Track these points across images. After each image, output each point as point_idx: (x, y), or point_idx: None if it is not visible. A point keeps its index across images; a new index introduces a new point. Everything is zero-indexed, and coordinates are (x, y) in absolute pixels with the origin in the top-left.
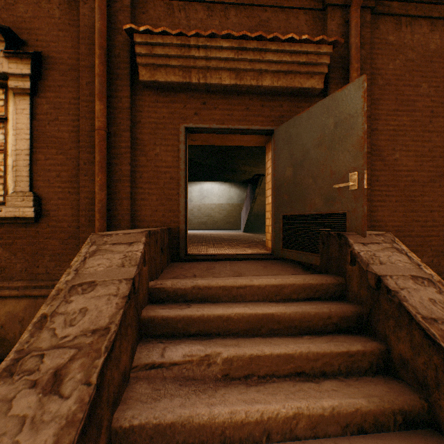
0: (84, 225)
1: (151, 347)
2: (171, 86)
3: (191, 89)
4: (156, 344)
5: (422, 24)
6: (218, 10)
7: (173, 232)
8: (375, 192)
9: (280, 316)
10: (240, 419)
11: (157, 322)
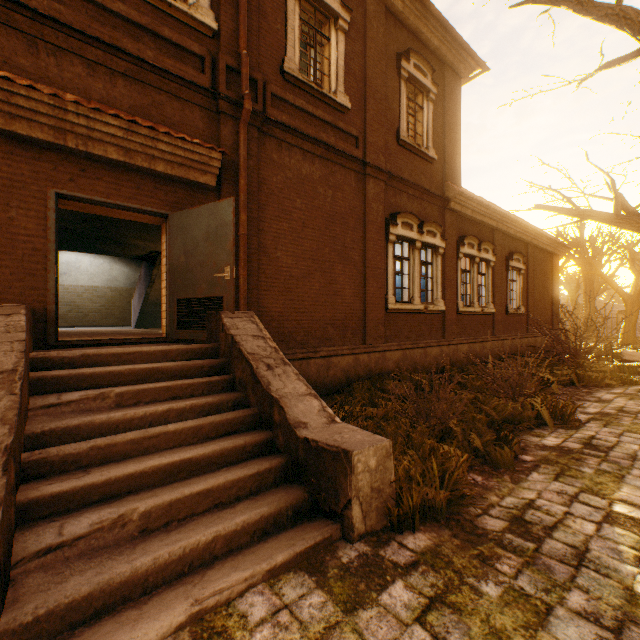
0: None
1: (46, 396)
2: (37, 141)
3: (66, 151)
4: (50, 394)
5: (298, 152)
6: (103, 72)
7: (39, 313)
8: (263, 283)
9: (165, 369)
10: (131, 416)
11: (48, 381)
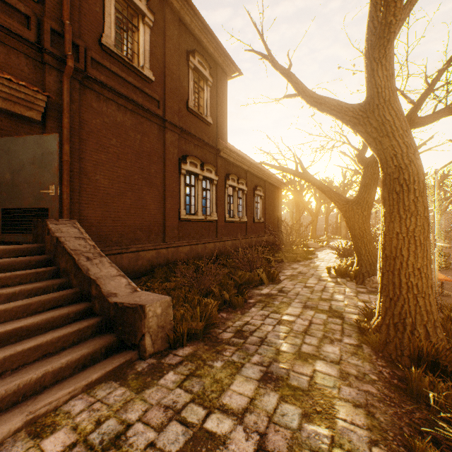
0: None
1: None
2: None
3: None
4: None
5: (114, 105)
6: None
7: None
8: (84, 198)
9: None
10: None
11: None
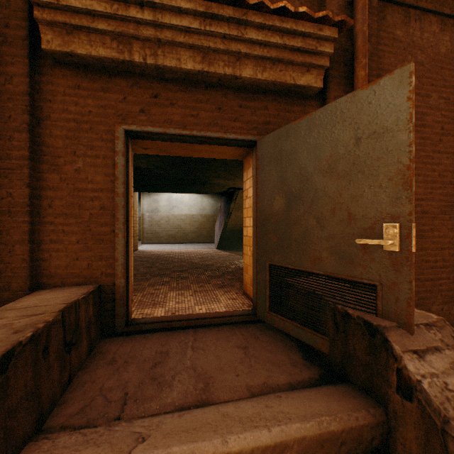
0: None
1: None
2: (101, 64)
3: (135, 72)
4: None
5: (432, 21)
6: None
7: (106, 290)
8: None
9: None
10: None
11: None
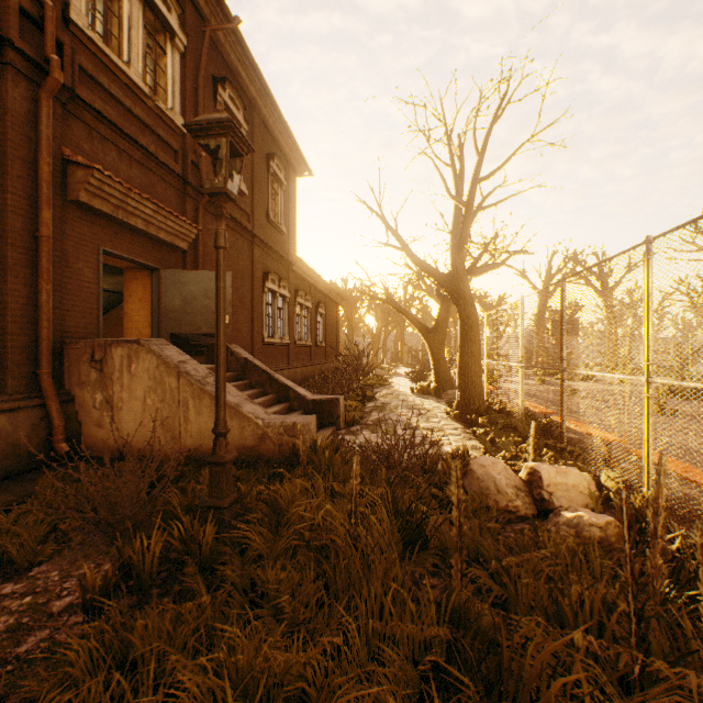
0: (16, 332)
1: None
2: (98, 211)
3: (110, 218)
4: None
5: None
6: (127, 158)
7: None
8: None
9: None
10: None
11: None
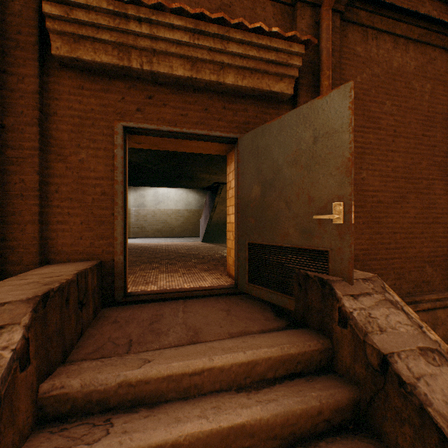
0: None
1: None
2: (103, 69)
3: (132, 76)
4: None
5: (386, 40)
6: None
7: (107, 266)
8: None
9: (254, 425)
10: None
11: None
